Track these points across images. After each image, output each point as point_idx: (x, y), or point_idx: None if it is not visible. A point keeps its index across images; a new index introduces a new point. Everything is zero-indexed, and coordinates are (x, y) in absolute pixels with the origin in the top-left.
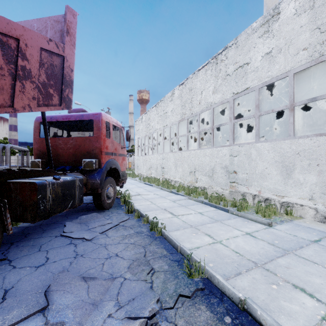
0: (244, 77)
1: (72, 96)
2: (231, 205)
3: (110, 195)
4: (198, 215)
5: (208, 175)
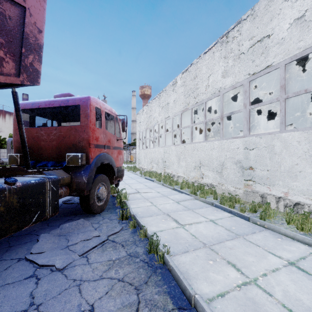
0: (263, 53)
1: (40, 67)
2: (250, 209)
3: (101, 196)
4: (211, 225)
5: (216, 171)
